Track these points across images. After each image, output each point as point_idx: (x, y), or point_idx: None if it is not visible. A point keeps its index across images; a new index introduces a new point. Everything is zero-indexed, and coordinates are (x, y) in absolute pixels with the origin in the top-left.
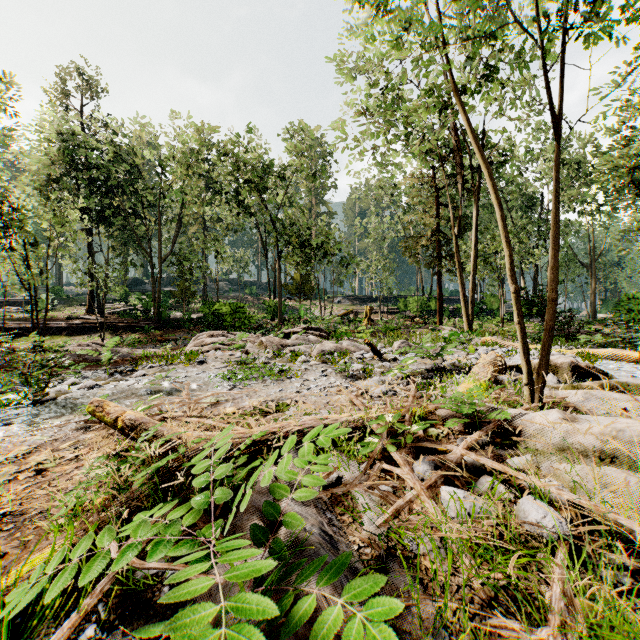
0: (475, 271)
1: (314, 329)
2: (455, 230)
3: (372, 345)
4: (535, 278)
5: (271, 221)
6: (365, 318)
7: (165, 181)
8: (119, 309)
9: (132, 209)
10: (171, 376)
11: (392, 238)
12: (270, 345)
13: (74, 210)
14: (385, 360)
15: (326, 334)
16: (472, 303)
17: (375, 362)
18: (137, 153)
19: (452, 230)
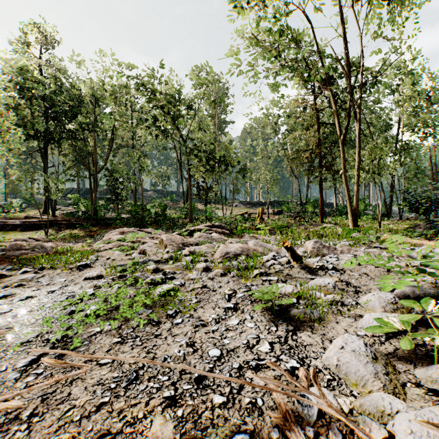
0: (359, 175)
1: (217, 226)
2: (342, 138)
3: (291, 248)
4: (392, 186)
5: (183, 140)
6: (258, 217)
7: (98, 107)
8: (70, 211)
9: (75, 132)
10: (12, 295)
11: (277, 157)
12: (170, 244)
13: (8, 122)
14: (308, 268)
15: (228, 231)
16: (357, 203)
17: (297, 272)
18: (76, 86)
19: (339, 139)
